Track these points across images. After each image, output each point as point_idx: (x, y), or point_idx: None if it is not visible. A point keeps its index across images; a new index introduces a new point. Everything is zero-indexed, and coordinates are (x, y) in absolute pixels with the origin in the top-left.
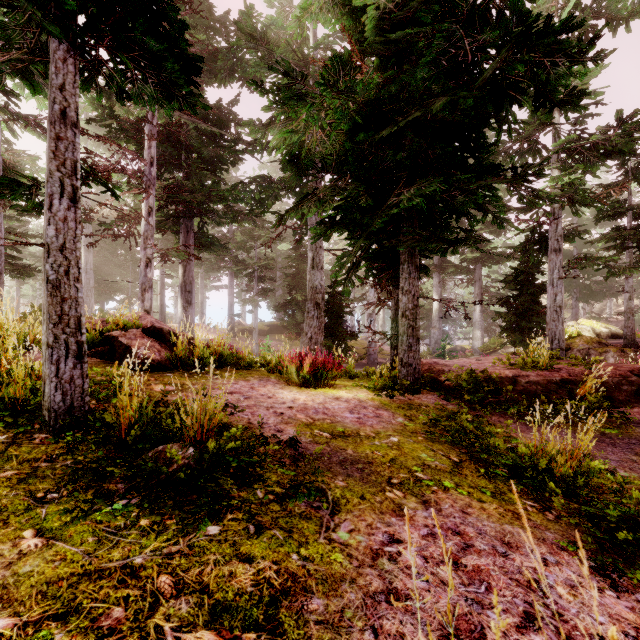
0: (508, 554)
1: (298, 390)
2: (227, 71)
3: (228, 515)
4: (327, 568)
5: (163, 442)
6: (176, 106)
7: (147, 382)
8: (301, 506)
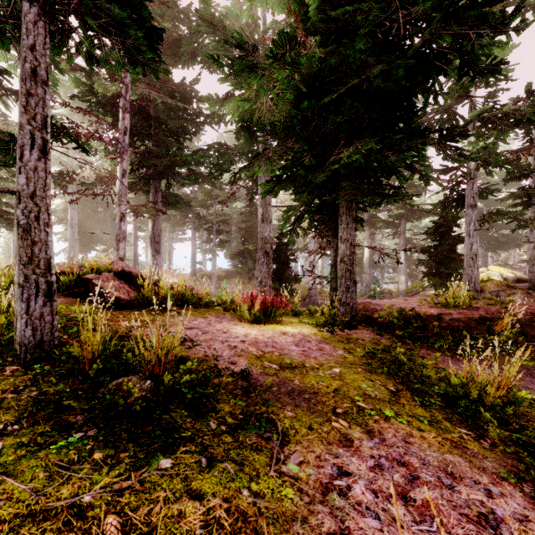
0: (454, 486)
1: (250, 326)
2: (189, 54)
3: (181, 447)
4: (278, 506)
5: (124, 374)
6: (140, 71)
7: (116, 319)
8: (252, 437)
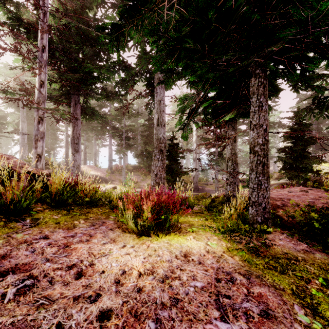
0: None
1: (135, 243)
2: None
3: None
4: None
5: None
6: None
7: None
8: None
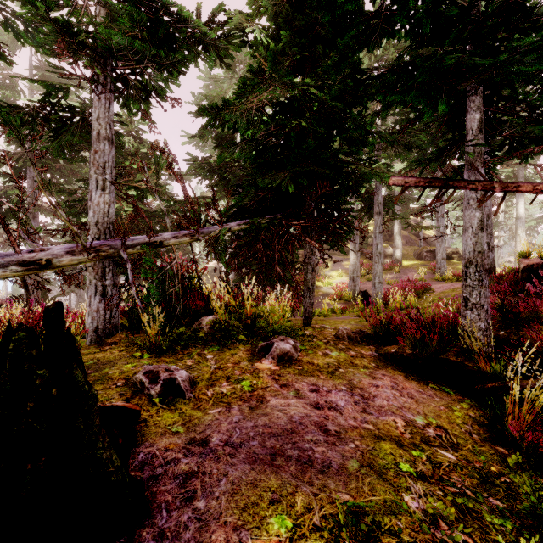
0: None
1: None
2: None
3: None
4: None
5: None
6: None
7: None
8: None
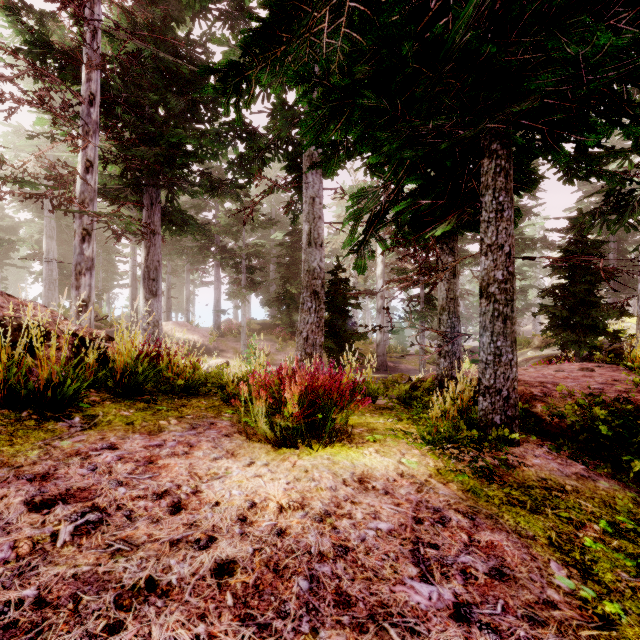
0: None
1: (271, 460)
2: None
3: None
4: None
5: None
6: None
7: None
8: None
